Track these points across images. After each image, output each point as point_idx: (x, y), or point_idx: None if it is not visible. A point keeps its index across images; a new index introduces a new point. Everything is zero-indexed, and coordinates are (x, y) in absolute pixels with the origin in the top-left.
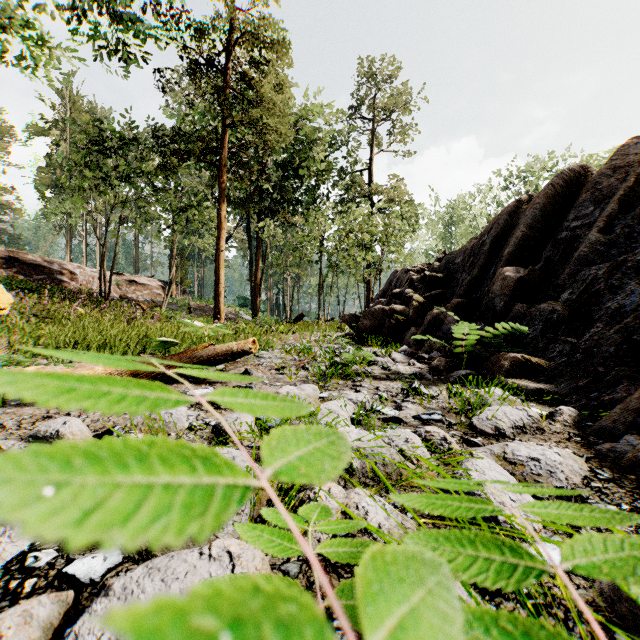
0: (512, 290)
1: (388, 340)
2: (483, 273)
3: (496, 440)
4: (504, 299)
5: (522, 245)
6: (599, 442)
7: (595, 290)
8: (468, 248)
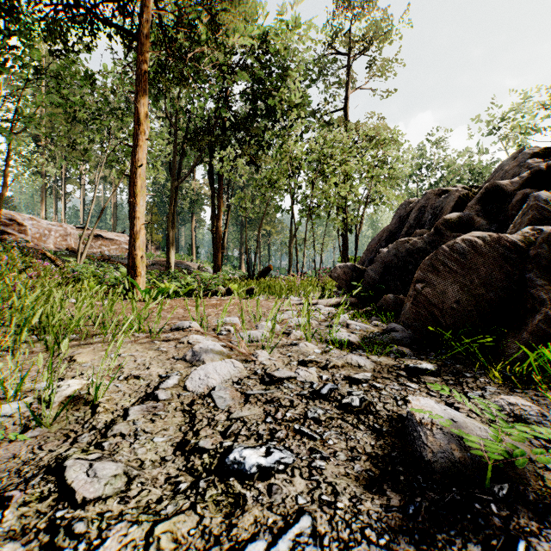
0: None
1: None
2: None
3: None
4: None
5: None
6: None
7: None
8: None
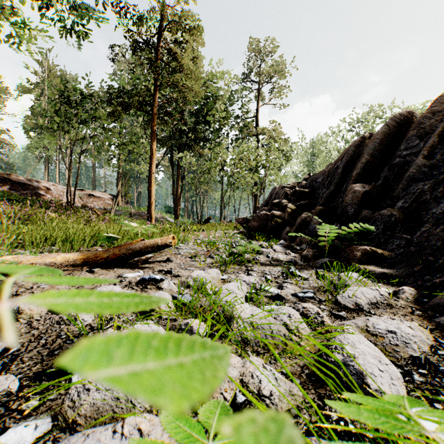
0: (360, 200)
1: (270, 236)
2: (337, 188)
3: (356, 313)
4: (354, 207)
5: (366, 168)
6: (436, 315)
7: (422, 200)
8: (326, 171)
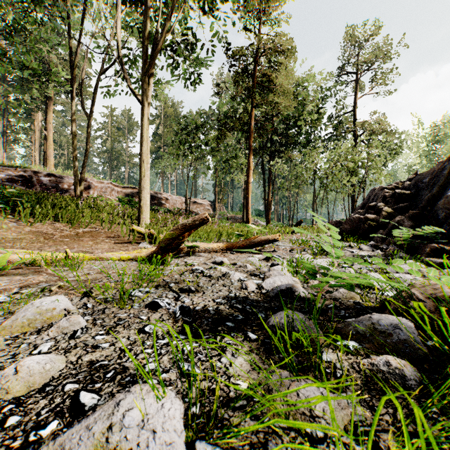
0: None
1: (362, 238)
2: (441, 190)
3: None
4: (444, 211)
5: None
6: None
7: None
8: (435, 170)
